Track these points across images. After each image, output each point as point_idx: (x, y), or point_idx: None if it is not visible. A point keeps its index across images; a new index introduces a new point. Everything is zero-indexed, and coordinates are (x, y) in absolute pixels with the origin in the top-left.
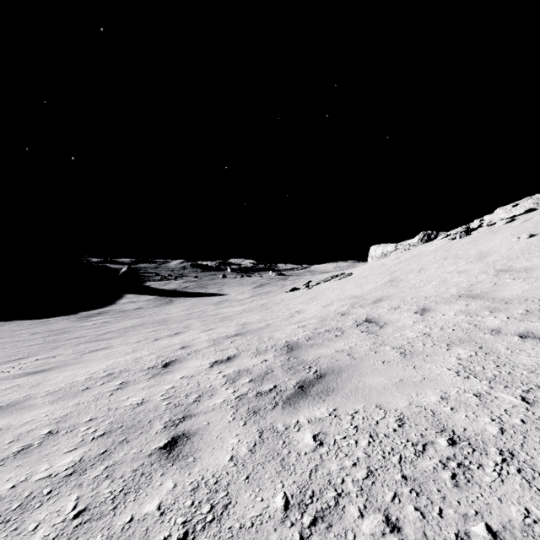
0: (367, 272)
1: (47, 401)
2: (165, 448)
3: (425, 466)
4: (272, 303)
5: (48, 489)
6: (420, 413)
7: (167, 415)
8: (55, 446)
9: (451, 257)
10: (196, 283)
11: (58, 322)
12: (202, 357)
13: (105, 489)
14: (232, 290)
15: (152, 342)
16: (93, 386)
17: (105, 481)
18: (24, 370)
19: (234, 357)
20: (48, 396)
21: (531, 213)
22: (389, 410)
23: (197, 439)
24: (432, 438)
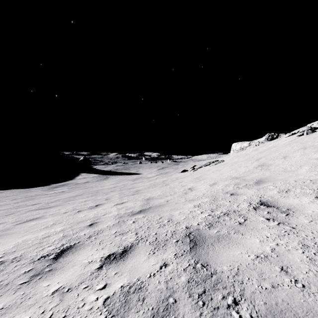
0: (236, 159)
1: None
2: None
3: None
4: (169, 180)
5: None
6: None
7: None
8: None
9: (310, 147)
10: (123, 166)
11: (35, 191)
12: (99, 244)
13: None
14: (144, 171)
15: (73, 215)
16: None
17: None
18: None
19: (131, 250)
20: None
21: None
22: None
23: None
24: None
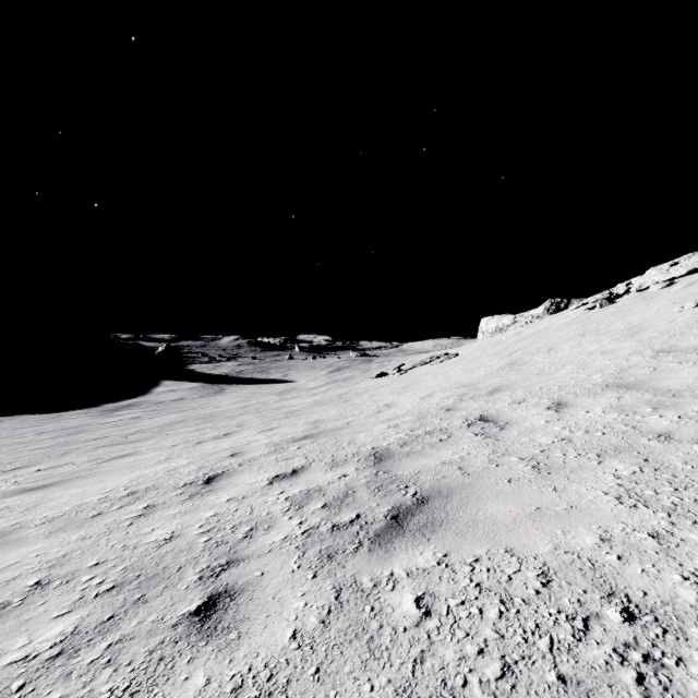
0: (478, 353)
1: (42, 532)
2: (198, 614)
3: (592, 658)
4: (353, 393)
5: (20, 682)
6: (572, 563)
7: (205, 559)
8: (41, 607)
9: (591, 333)
10: (254, 366)
11: (74, 418)
12: (259, 469)
13: (102, 685)
14: (301, 376)
15: (193, 447)
16: (107, 511)
17: (105, 670)
18: (20, 486)
19: (302, 470)
20: (45, 526)
21: (695, 275)
22: (525, 558)
23: (245, 599)
24: (596, 607)
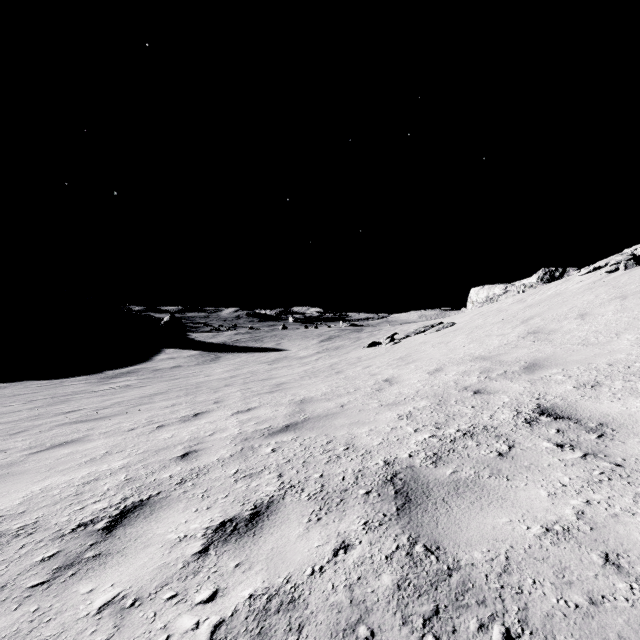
0: (479, 321)
1: None
2: None
3: None
4: (344, 363)
5: None
6: None
7: None
8: None
9: (635, 295)
10: (250, 335)
11: (72, 385)
12: (202, 498)
13: None
14: (293, 344)
15: (148, 434)
16: None
17: None
18: None
19: (269, 511)
20: None
21: None
22: None
23: None
24: None
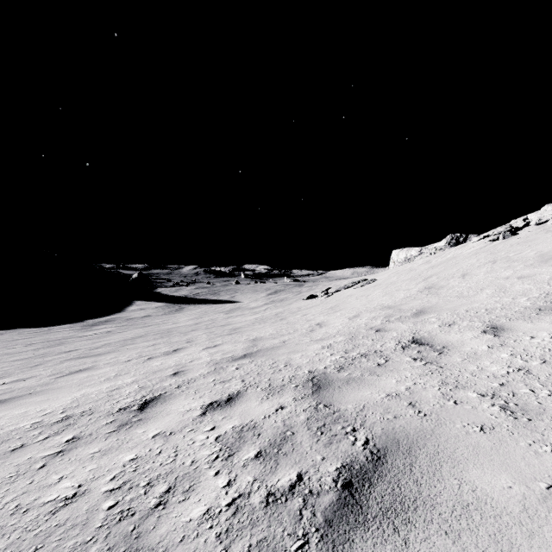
0: (394, 278)
1: None
2: None
3: None
4: (287, 312)
5: None
6: None
7: (96, 547)
8: None
9: (502, 260)
10: (208, 289)
11: (60, 331)
12: (195, 393)
13: None
14: (245, 297)
15: (143, 363)
16: (30, 443)
17: None
18: None
19: (238, 396)
20: None
21: None
22: None
23: None
24: None
